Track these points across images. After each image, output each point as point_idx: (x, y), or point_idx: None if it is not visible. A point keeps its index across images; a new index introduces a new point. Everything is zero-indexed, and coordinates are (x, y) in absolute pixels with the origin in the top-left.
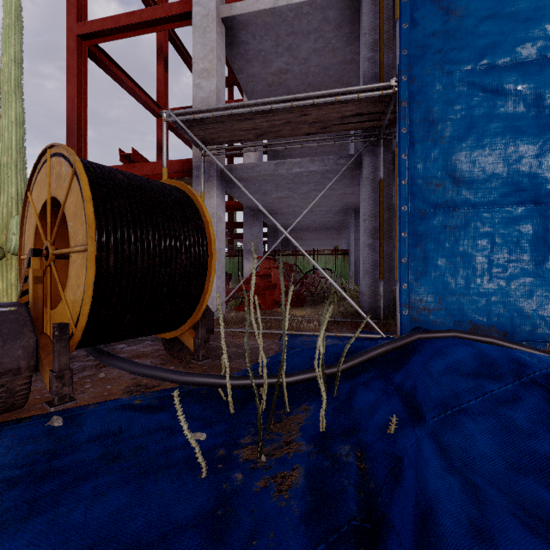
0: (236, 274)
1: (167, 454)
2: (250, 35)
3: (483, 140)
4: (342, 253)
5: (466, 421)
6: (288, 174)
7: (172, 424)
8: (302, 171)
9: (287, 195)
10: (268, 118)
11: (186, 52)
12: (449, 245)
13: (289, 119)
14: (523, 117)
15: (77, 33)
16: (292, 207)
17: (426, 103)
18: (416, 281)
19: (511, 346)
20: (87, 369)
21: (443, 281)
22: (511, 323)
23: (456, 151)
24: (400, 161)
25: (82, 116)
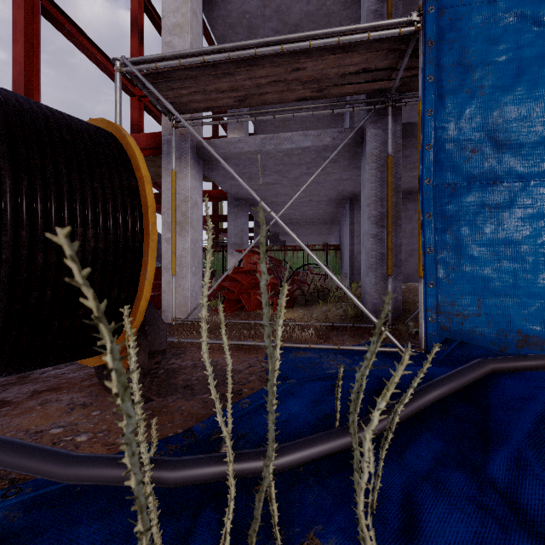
0: (221, 271)
1: None
2: None
3: (536, 90)
4: (334, 249)
5: None
6: (276, 152)
7: None
8: (293, 147)
9: (275, 180)
10: (252, 73)
11: None
12: (489, 230)
13: (278, 76)
14: None
15: None
16: (281, 196)
17: (460, 42)
18: (446, 277)
19: None
20: None
21: (483, 277)
22: None
23: (500, 105)
24: (424, 119)
25: (33, 83)
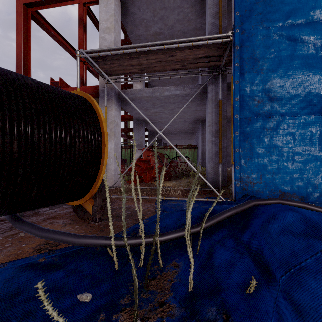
0: (129, 160)
1: (50, 321)
2: (137, 8)
3: (288, 72)
4: (193, 148)
5: (308, 279)
6: (161, 96)
7: (64, 284)
8: (170, 94)
9: (160, 110)
10: (148, 57)
11: (98, 22)
12: (266, 140)
13: (161, 59)
14: (314, 57)
15: (23, 2)
16: (163, 119)
17: (251, 47)
18: (245, 164)
19: (317, 209)
20: (12, 229)
21: (263, 164)
22: (306, 191)
23: (271, 79)
24: (234, 85)
25: (26, 57)
